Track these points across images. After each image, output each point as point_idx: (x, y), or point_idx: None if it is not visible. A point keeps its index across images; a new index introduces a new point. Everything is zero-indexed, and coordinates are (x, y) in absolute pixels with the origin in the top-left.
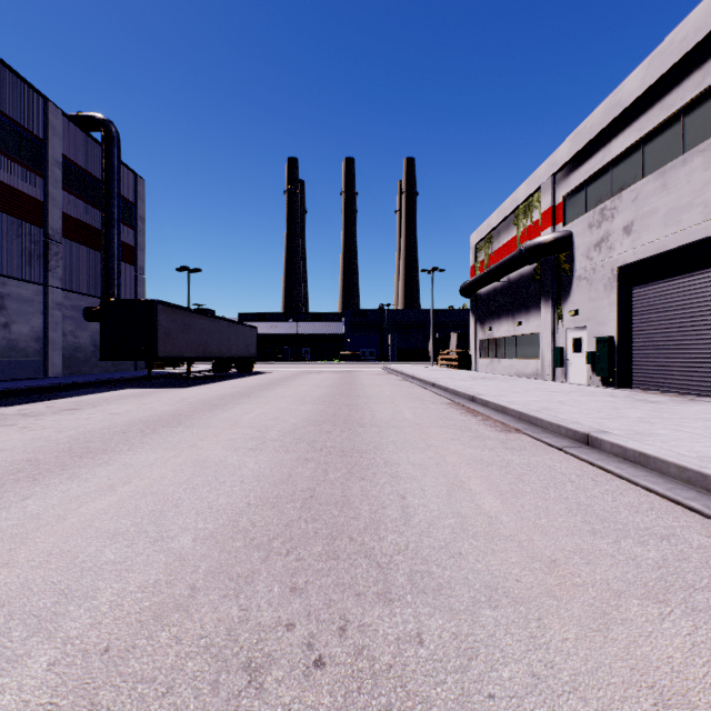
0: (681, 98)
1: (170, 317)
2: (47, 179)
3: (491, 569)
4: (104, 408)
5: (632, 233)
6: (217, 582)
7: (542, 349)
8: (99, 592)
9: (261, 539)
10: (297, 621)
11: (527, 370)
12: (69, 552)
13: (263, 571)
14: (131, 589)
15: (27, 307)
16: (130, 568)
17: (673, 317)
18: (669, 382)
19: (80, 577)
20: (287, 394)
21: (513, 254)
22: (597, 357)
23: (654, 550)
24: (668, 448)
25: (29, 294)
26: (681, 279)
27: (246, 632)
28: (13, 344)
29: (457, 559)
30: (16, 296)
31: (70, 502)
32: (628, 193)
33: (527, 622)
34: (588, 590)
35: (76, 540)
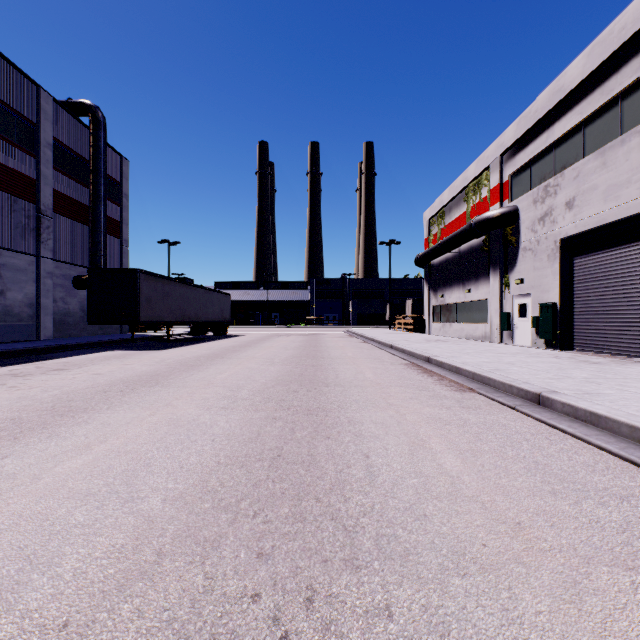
0: (620, 83)
1: (151, 285)
2: (39, 159)
3: (457, 532)
4: (89, 368)
5: (574, 208)
6: (183, 547)
7: (490, 314)
8: (64, 558)
9: (229, 500)
10: (263, 591)
11: (476, 333)
12: (39, 514)
13: (230, 535)
14: (97, 554)
15: (21, 275)
16: (98, 531)
17: (612, 284)
18: (608, 345)
19: (47, 541)
20: (257, 356)
21: (464, 228)
22: (541, 321)
23: (616, 512)
24: (617, 408)
25: (23, 264)
26: (619, 250)
27: (210, 604)
28: (8, 310)
29: (422, 521)
30: (10, 265)
31: (46, 461)
32: (570, 171)
33: (497, 592)
34: (555, 556)
35: (47, 501)
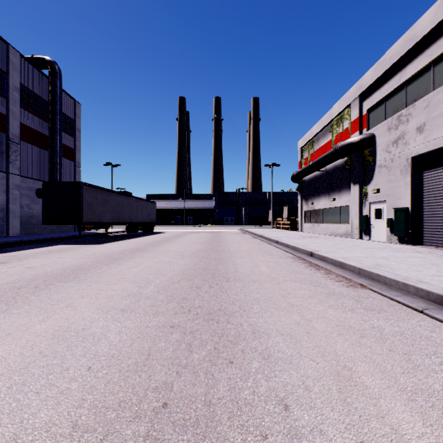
0: None
1: (92, 194)
2: (8, 99)
3: None
4: (27, 261)
5: (424, 132)
6: None
7: (351, 217)
8: None
9: None
10: None
11: (339, 231)
12: None
13: None
14: None
15: None
16: None
17: None
18: None
19: None
20: (171, 249)
21: (331, 151)
22: (395, 222)
23: None
24: None
25: None
26: None
27: None
28: None
29: None
30: None
31: None
32: (420, 103)
33: None
34: None
35: None
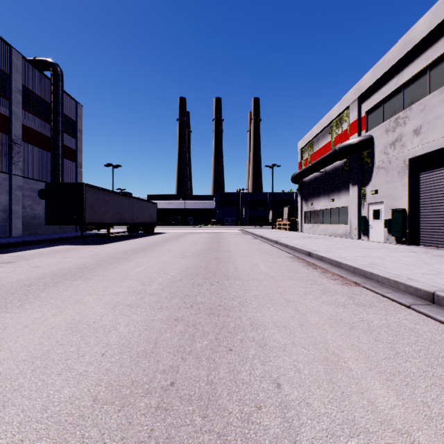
0: None
1: (94, 195)
2: (11, 101)
3: None
4: (33, 261)
5: (421, 134)
6: None
7: (350, 217)
8: None
9: None
10: None
11: (338, 232)
12: None
13: None
14: None
15: None
16: None
17: None
18: None
19: None
20: (173, 250)
21: (330, 153)
22: (392, 223)
23: None
24: None
25: None
26: None
27: None
28: None
29: None
30: None
31: None
32: (417, 106)
33: None
34: None
35: None
